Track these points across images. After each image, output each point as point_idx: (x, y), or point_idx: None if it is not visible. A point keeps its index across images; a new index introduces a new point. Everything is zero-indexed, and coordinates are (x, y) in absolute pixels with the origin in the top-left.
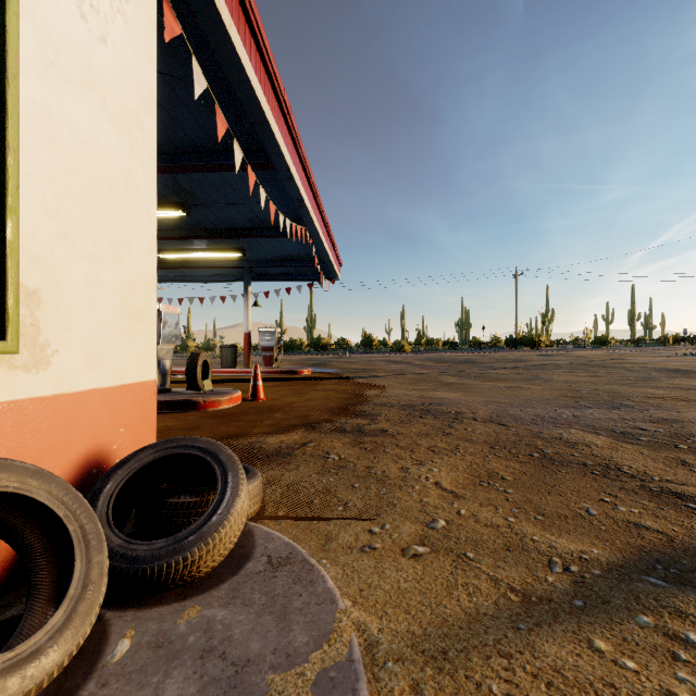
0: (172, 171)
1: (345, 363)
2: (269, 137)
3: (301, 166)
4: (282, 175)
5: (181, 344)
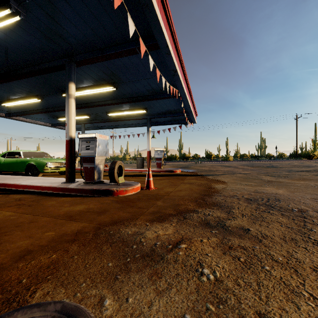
0: (103, 59)
1: (198, 167)
2: (153, 18)
3: (175, 49)
4: (163, 52)
5: (123, 157)
